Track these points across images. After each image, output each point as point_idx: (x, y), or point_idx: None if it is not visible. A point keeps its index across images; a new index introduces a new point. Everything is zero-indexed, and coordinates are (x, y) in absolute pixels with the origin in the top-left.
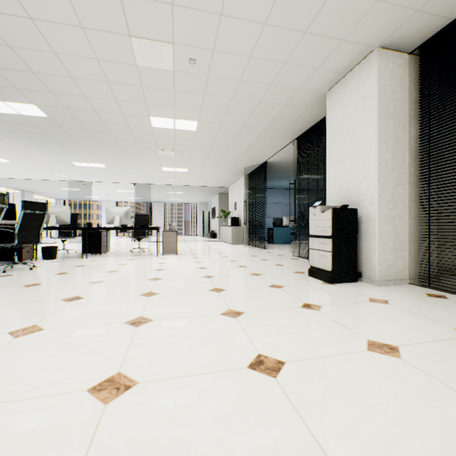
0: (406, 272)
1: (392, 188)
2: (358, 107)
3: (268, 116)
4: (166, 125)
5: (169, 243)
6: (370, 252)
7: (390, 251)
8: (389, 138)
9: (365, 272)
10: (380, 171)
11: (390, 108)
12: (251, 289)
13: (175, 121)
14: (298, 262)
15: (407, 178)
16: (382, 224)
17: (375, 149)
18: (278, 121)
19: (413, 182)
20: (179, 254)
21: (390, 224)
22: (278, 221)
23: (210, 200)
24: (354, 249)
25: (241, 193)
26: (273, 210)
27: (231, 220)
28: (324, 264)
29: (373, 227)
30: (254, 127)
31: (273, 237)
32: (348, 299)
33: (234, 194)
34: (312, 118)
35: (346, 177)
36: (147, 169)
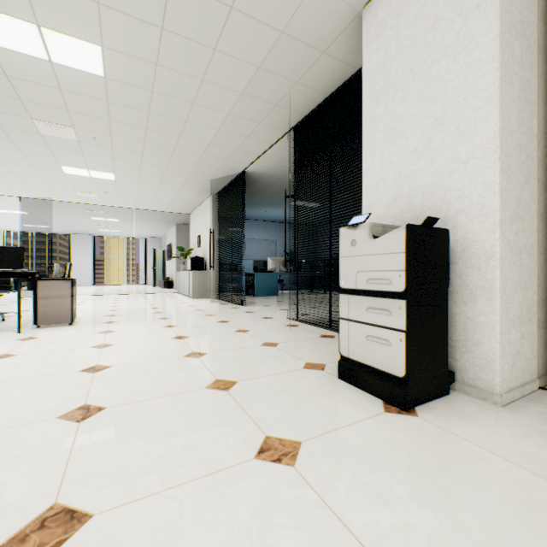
0: (534, 365)
1: (518, 186)
2: (444, 14)
3: (250, 60)
4: (24, 45)
5: (52, 303)
6: (477, 327)
7: (515, 325)
8: (514, 76)
9: (464, 371)
10: (502, 144)
11: (516, 12)
12: (194, 494)
13: (44, 34)
14: (302, 334)
15: (535, 170)
16: (506, 263)
17: (495, 94)
18: (266, 78)
19: (542, 181)
20: (81, 322)
21: (516, 265)
22: (260, 264)
23: (165, 234)
24: (444, 320)
25: (208, 221)
26: (253, 249)
27: (192, 262)
28: (383, 359)
29: (488, 271)
30: (224, 88)
31: (254, 286)
32: (537, 523)
33: (197, 223)
34: (325, 82)
35: (411, 167)
36: (33, 168)
